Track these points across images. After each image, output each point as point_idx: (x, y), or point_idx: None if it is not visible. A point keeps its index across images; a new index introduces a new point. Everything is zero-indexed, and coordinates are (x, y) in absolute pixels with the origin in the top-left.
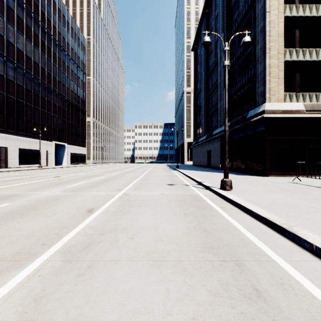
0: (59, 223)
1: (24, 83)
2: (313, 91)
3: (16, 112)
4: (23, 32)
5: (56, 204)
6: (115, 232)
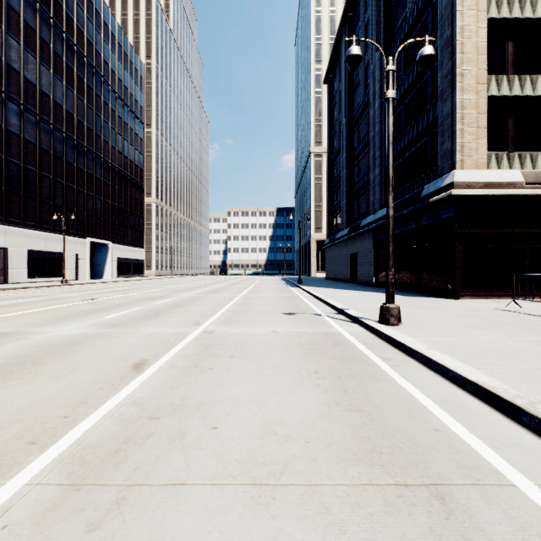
0: (74, 394)
1: (37, 137)
2: (538, 149)
3: (23, 187)
4: (36, 50)
5: (78, 353)
6: (181, 414)
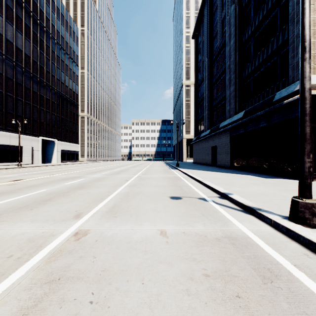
0: None
1: (3, 69)
2: None
3: None
4: (2, 12)
5: None
6: None
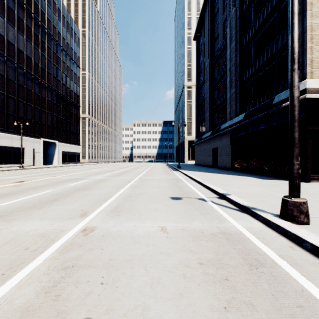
0: None
1: (5, 71)
2: None
3: None
4: (4, 14)
5: None
6: None
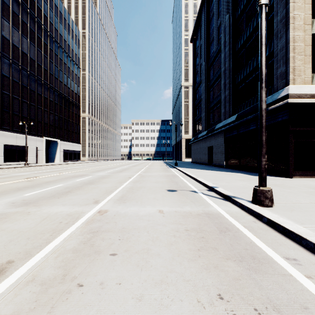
0: None
1: (10, 73)
2: None
3: (0, 104)
4: (9, 19)
5: None
6: None
